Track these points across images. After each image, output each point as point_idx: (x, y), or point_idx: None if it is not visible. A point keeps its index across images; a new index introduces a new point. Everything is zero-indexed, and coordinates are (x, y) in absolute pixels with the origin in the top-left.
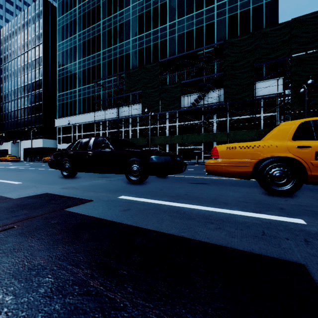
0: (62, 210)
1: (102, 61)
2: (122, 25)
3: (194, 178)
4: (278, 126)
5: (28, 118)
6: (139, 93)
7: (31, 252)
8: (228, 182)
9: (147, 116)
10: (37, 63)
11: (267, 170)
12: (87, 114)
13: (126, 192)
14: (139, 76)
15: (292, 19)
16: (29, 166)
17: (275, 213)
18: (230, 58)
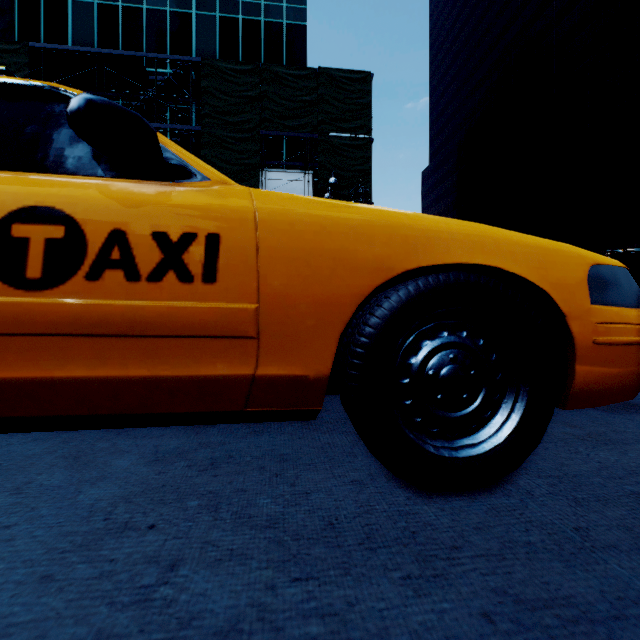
0: None
1: None
2: None
3: None
4: None
5: None
6: None
7: None
8: None
9: None
10: None
11: None
12: None
13: None
14: None
15: (319, 67)
16: None
17: None
18: (215, 101)
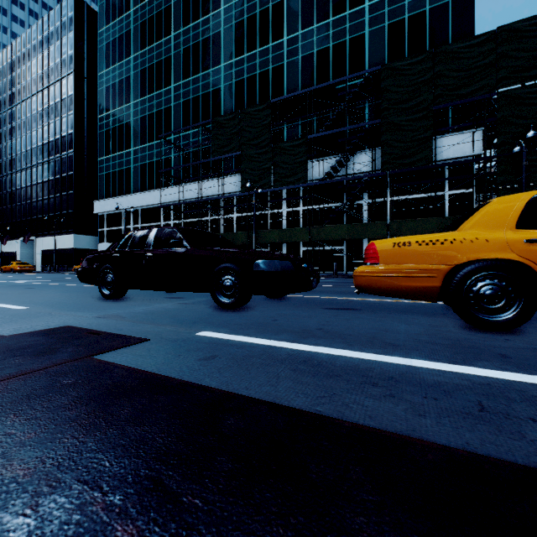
0: (89, 358)
1: (174, 103)
2: (208, 40)
3: (332, 300)
4: (488, 204)
5: (48, 199)
6: (237, 157)
7: (5, 448)
8: (394, 307)
9: (251, 194)
10: (63, 107)
11: (468, 285)
12: (148, 192)
13: (212, 323)
14: (237, 128)
15: (499, 27)
16: (48, 280)
17: (493, 365)
18: (392, 95)
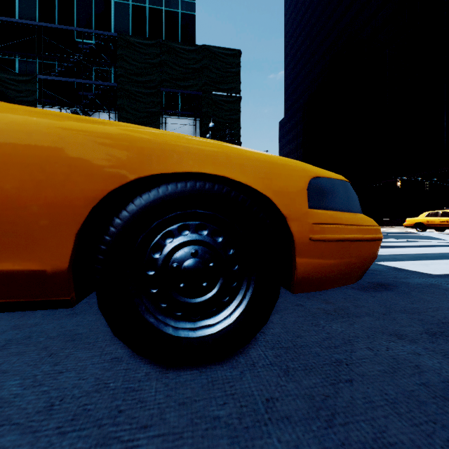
0: None
1: None
2: None
3: None
4: None
5: None
6: None
7: None
8: None
9: None
10: None
11: None
12: None
13: None
14: None
15: (204, 45)
16: None
17: None
18: (127, 65)
